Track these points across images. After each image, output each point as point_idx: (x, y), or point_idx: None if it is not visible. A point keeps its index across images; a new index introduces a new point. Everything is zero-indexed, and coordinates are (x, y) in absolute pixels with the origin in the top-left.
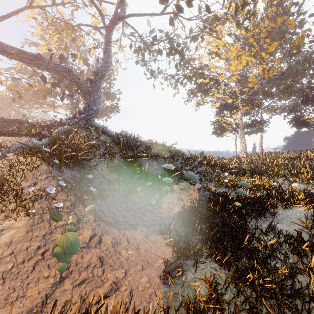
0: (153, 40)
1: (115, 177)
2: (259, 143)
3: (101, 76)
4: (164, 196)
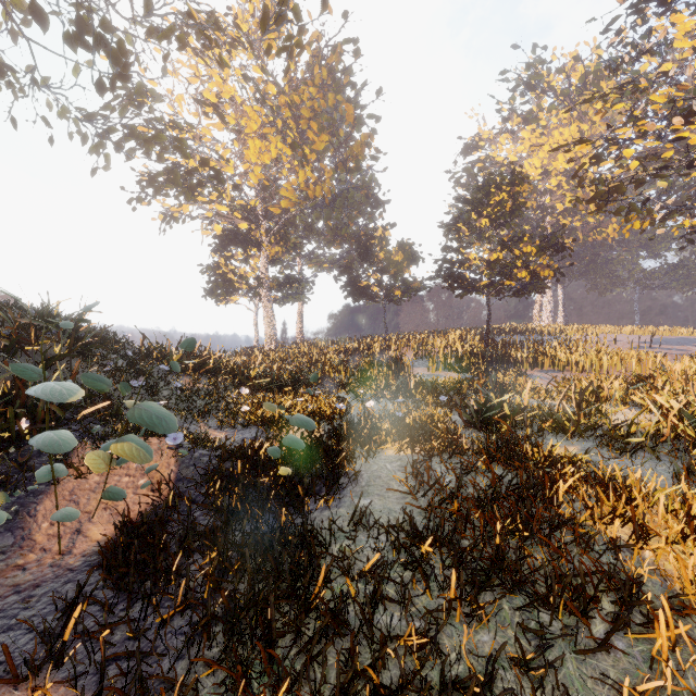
0: None
1: None
2: (298, 321)
3: None
4: (42, 494)
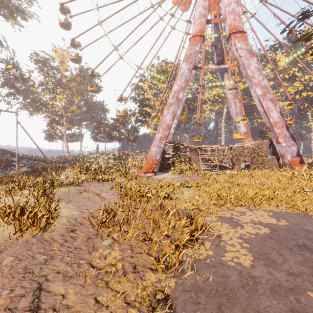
0: None
1: None
2: (80, 147)
3: None
4: (10, 171)
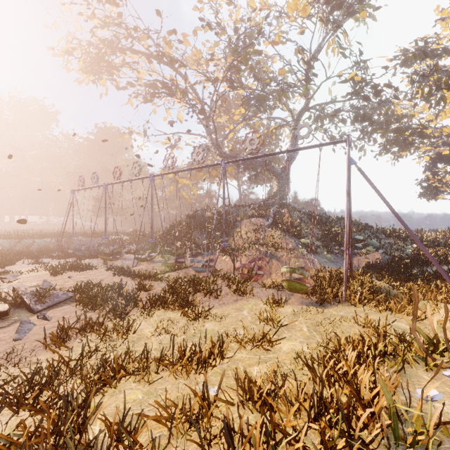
0: (335, 112)
1: (319, 244)
2: None
3: (291, 163)
4: (354, 257)
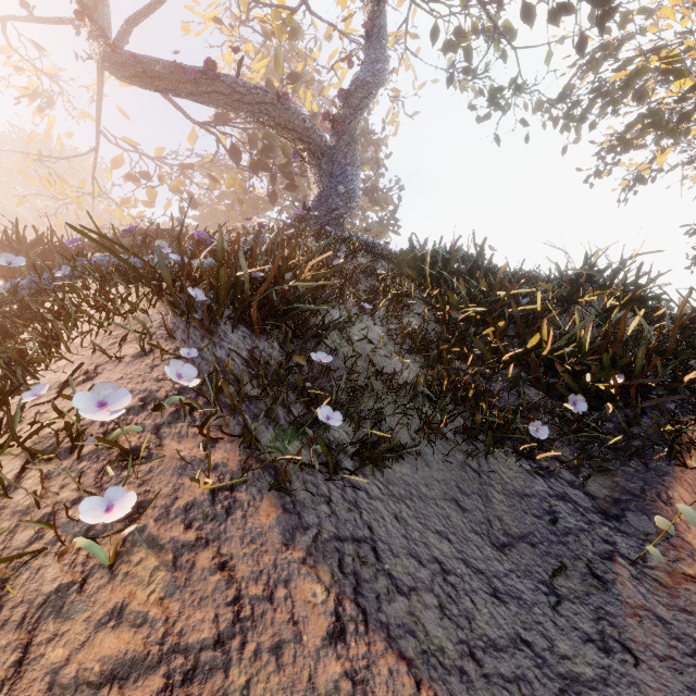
0: None
1: (419, 373)
2: None
3: (359, 103)
4: (667, 475)
